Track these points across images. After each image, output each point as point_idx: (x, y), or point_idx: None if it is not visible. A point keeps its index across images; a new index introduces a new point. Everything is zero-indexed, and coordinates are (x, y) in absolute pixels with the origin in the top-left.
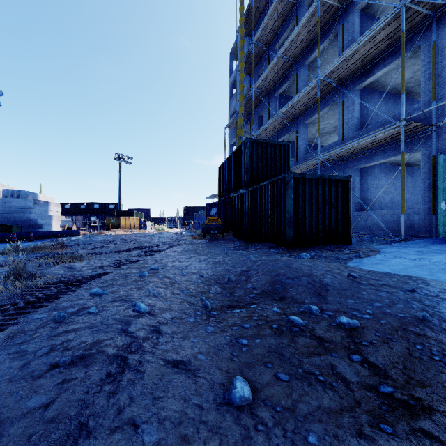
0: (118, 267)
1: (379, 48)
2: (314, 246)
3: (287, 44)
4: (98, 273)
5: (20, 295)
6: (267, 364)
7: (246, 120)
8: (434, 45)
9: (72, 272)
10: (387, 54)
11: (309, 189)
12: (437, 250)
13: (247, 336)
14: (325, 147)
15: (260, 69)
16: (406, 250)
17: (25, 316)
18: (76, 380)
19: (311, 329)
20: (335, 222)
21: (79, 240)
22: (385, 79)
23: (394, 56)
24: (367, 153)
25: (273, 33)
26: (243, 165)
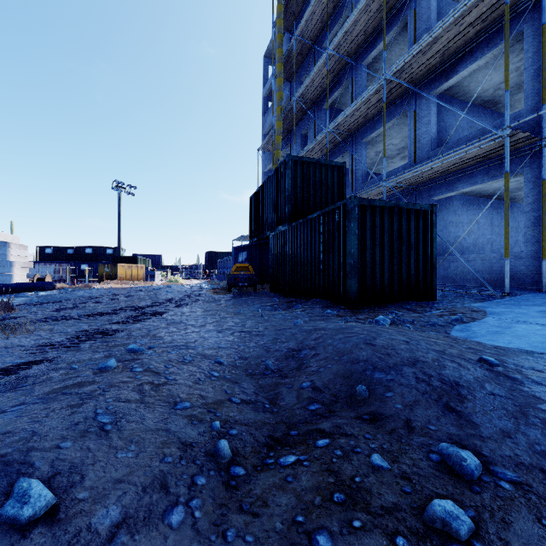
0: (74, 347)
1: (466, 36)
2: (387, 304)
3: (340, 35)
4: (24, 362)
5: None
6: None
7: (285, 140)
8: (544, 29)
9: None
10: (476, 46)
11: (379, 222)
12: None
13: None
14: (389, 172)
15: (303, 74)
16: (523, 310)
17: None
18: None
19: None
20: (415, 270)
21: (47, 297)
22: (468, 82)
23: (485, 48)
24: (449, 178)
25: (321, 26)
26: (283, 192)
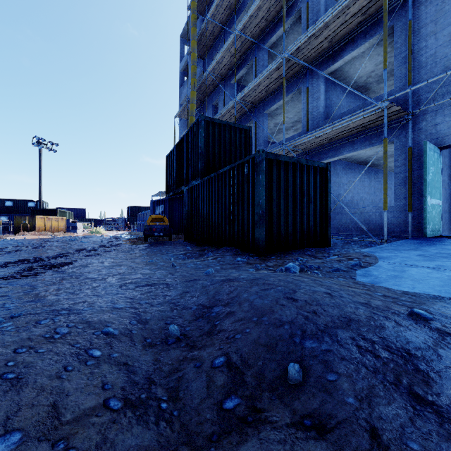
0: None
1: (350, 26)
2: (291, 251)
3: (246, 18)
4: None
5: None
6: None
7: (198, 110)
8: (410, 24)
9: None
10: (357, 36)
11: (284, 176)
12: (440, 253)
13: None
14: (287, 139)
15: (214, 53)
16: (405, 254)
17: None
18: None
19: None
20: (313, 220)
21: None
22: (348, 68)
23: (364, 38)
24: (335, 145)
25: (229, 12)
26: (196, 150)
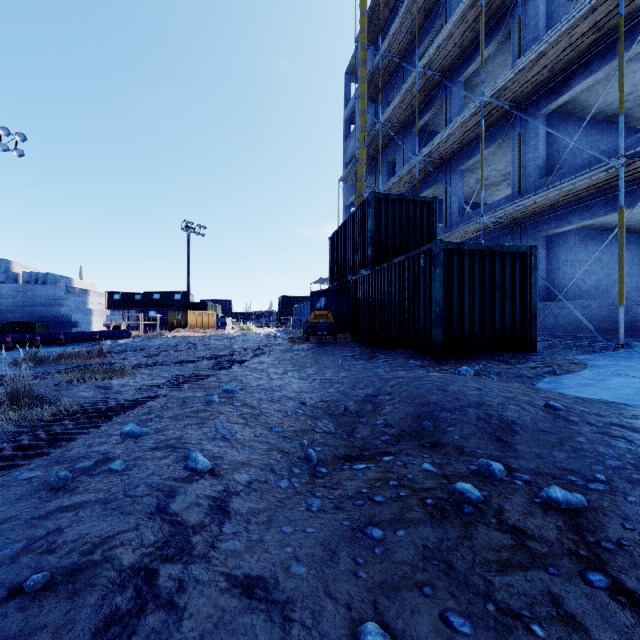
0: (176, 388)
1: (579, 47)
2: (478, 355)
3: (432, 51)
4: (143, 397)
5: (13, 434)
6: (424, 586)
7: (369, 168)
8: None
9: (105, 395)
10: (592, 57)
11: (469, 267)
12: None
13: (382, 522)
14: (490, 205)
15: (390, 92)
16: (631, 363)
17: (7, 474)
18: (44, 633)
19: (496, 509)
20: (511, 318)
21: (127, 345)
22: (586, 97)
23: (603, 60)
24: (559, 212)
25: (410, 38)
26: (366, 233)
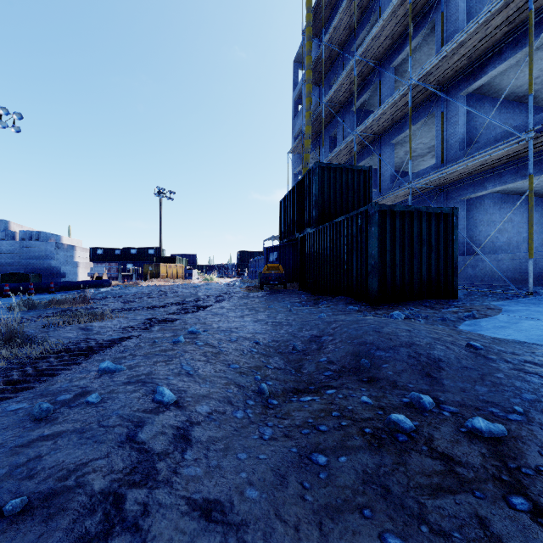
0: (148, 329)
1: (494, 38)
2: (407, 301)
3: (367, 42)
4: (119, 337)
5: (5, 370)
6: (364, 509)
7: (314, 142)
8: None
9: (87, 336)
10: (505, 46)
11: (400, 225)
12: None
13: (326, 449)
14: (417, 173)
15: (332, 78)
16: (539, 308)
17: None
18: None
19: (427, 437)
20: (435, 270)
21: (108, 292)
22: (499, 80)
23: (514, 48)
24: (476, 179)
25: (349, 31)
26: (311, 197)
